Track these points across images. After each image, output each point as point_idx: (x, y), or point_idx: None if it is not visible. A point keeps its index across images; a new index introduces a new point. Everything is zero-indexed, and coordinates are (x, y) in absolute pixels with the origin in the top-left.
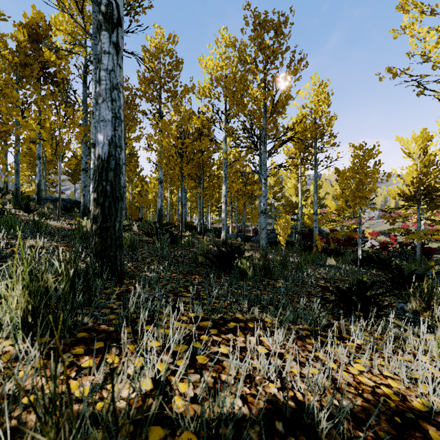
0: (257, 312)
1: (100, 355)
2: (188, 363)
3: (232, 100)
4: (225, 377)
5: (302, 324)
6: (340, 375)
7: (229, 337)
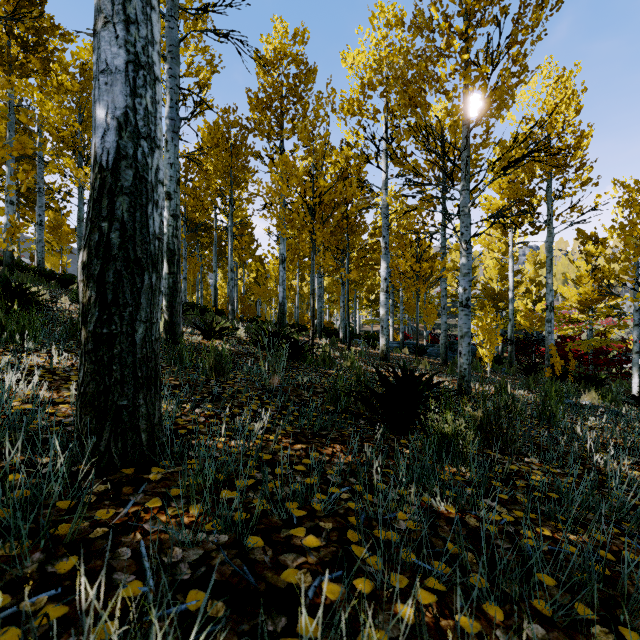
0: None
1: None
2: None
3: (404, 97)
4: None
5: None
6: None
7: None
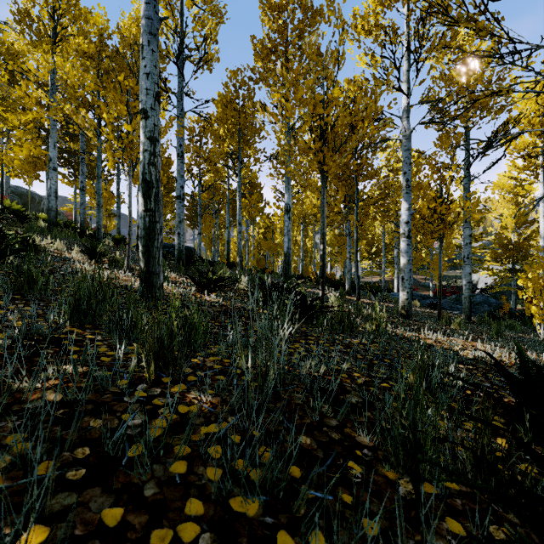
0: None
1: None
2: None
3: None
4: None
5: None
6: None
7: None
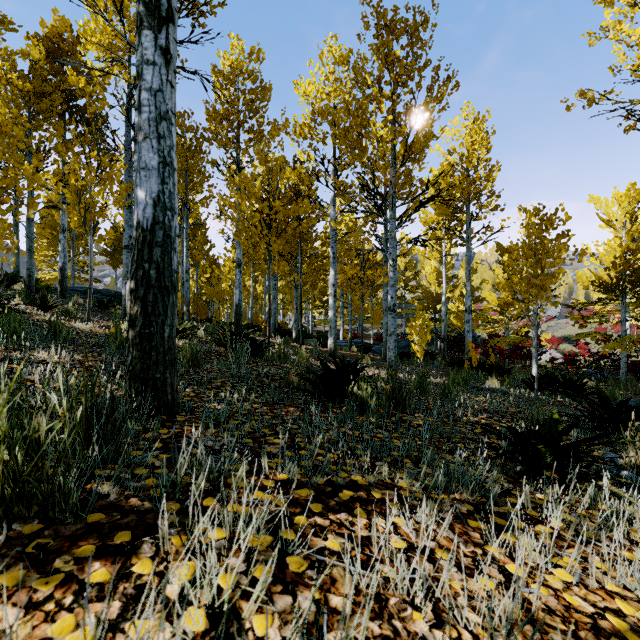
0: (386, 472)
1: (122, 557)
2: (273, 572)
3: (345, 142)
4: (337, 601)
5: (458, 491)
6: (536, 596)
7: (343, 518)
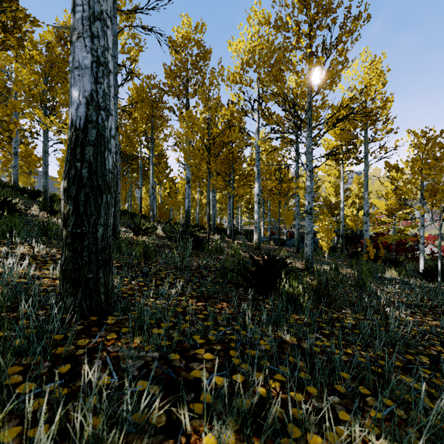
0: (357, 432)
1: None
2: None
3: (269, 75)
4: None
5: None
6: None
7: None
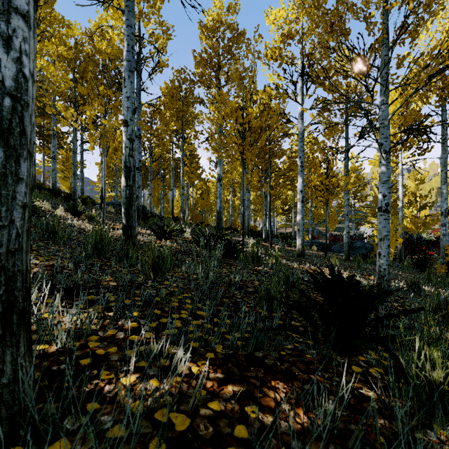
0: None
1: None
2: None
3: (326, 21)
4: None
5: None
6: None
7: None
